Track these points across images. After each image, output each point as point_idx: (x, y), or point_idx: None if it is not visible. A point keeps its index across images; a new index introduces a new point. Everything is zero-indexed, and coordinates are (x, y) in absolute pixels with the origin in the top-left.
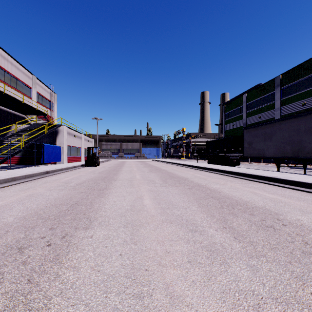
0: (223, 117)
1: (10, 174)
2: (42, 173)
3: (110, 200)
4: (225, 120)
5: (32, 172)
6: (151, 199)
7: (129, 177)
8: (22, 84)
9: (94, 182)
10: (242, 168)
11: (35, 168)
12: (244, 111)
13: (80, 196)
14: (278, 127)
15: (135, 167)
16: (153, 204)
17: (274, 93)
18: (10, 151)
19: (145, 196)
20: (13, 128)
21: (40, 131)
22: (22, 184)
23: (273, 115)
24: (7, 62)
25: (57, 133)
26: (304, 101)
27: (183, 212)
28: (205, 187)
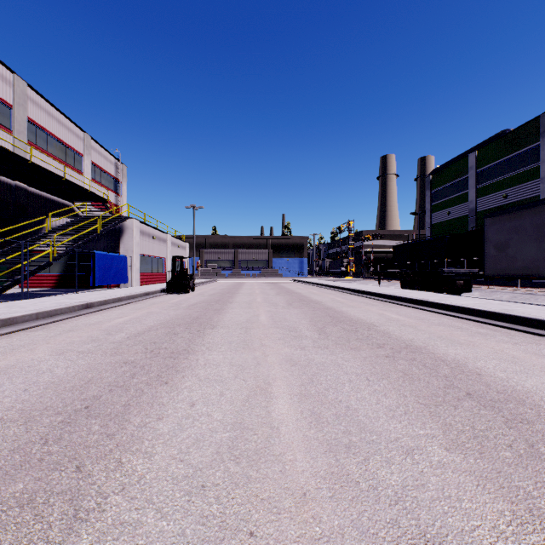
0: (427, 199)
1: (11, 310)
2: (76, 308)
3: (183, 395)
4: (432, 204)
5: (54, 307)
6: (294, 398)
7: (244, 318)
8: (66, 149)
9: (169, 330)
10: (489, 301)
11: (72, 297)
12: (471, 185)
13: (114, 378)
14: None
15: (260, 295)
16: (300, 422)
17: (537, 146)
18: (27, 265)
19: (276, 382)
20: (48, 224)
21: (89, 228)
22: (21, 332)
23: (536, 191)
24: (40, 111)
25: (121, 233)
26: None
27: (410, 480)
28: (429, 355)
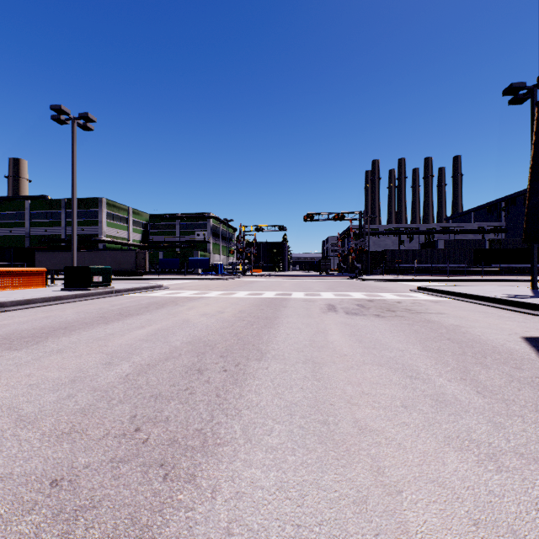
0: None
1: None
2: None
3: None
4: None
5: None
6: None
7: None
8: None
9: None
10: None
11: None
12: (28, 219)
13: None
14: (58, 255)
15: None
16: None
17: (61, 212)
18: None
19: None
20: None
21: None
22: None
23: (60, 232)
24: None
25: None
26: (83, 227)
27: None
28: None
